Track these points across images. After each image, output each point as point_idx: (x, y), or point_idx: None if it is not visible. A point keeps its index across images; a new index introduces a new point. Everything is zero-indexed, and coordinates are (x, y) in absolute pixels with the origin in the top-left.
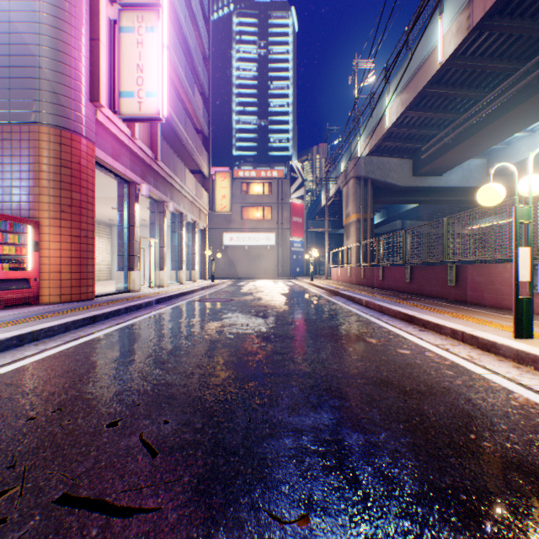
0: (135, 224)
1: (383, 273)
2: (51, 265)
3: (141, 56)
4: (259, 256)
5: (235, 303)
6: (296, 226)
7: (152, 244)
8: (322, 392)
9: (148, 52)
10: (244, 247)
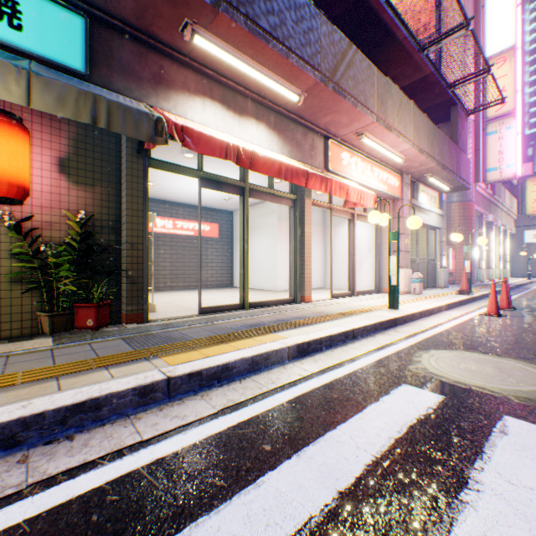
0: None
1: None
2: (458, 266)
3: (499, 145)
4: None
5: None
6: None
7: (484, 251)
8: None
9: (505, 142)
10: None
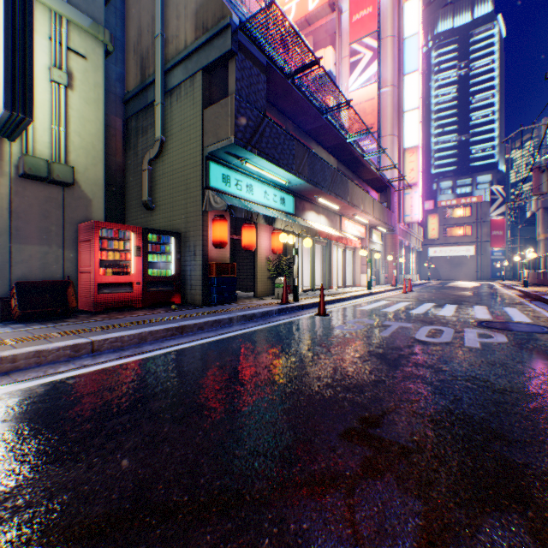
0: (402, 257)
1: (536, 276)
2: (389, 273)
3: (411, 202)
4: (459, 264)
5: (448, 286)
6: (495, 239)
7: (403, 263)
8: (470, 291)
9: (414, 200)
10: (445, 257)
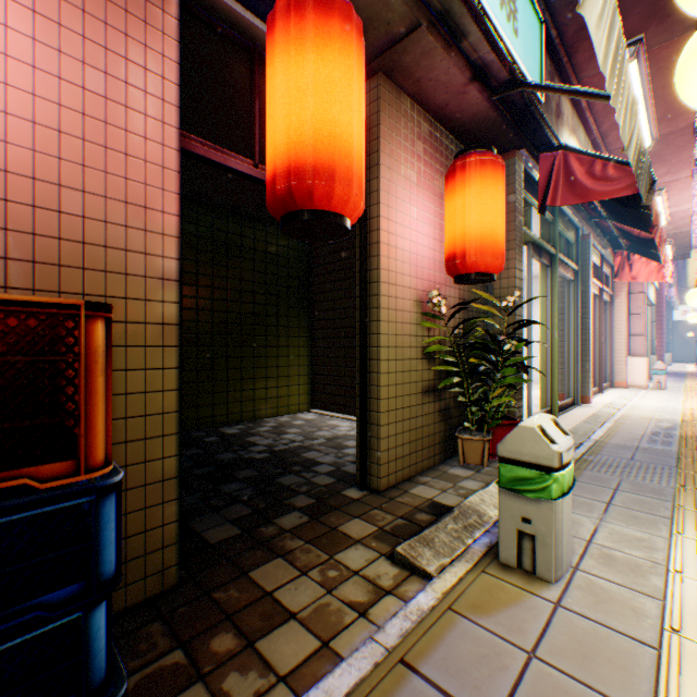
0: None
1: None
2: None
3: (694, 204)
4: None
5: None
6: None
7: None
8: None
9: None
10: None
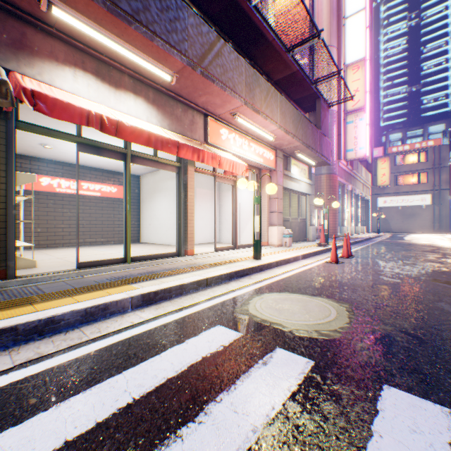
0: (344, 204)
1: None
2: None
3: (355, 132)
4: (412, 214)
5: (408, 243)
6: None
7: (347, 212)
8: None
9: (359, 130)
10: (396, 207)
